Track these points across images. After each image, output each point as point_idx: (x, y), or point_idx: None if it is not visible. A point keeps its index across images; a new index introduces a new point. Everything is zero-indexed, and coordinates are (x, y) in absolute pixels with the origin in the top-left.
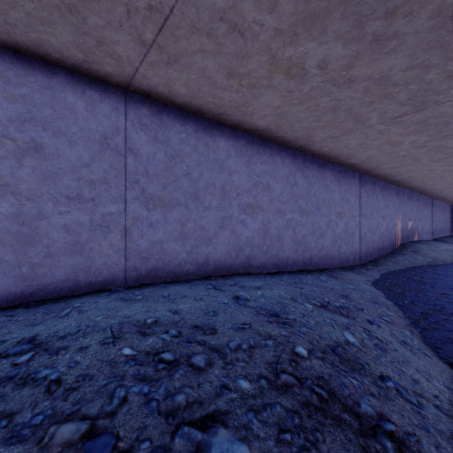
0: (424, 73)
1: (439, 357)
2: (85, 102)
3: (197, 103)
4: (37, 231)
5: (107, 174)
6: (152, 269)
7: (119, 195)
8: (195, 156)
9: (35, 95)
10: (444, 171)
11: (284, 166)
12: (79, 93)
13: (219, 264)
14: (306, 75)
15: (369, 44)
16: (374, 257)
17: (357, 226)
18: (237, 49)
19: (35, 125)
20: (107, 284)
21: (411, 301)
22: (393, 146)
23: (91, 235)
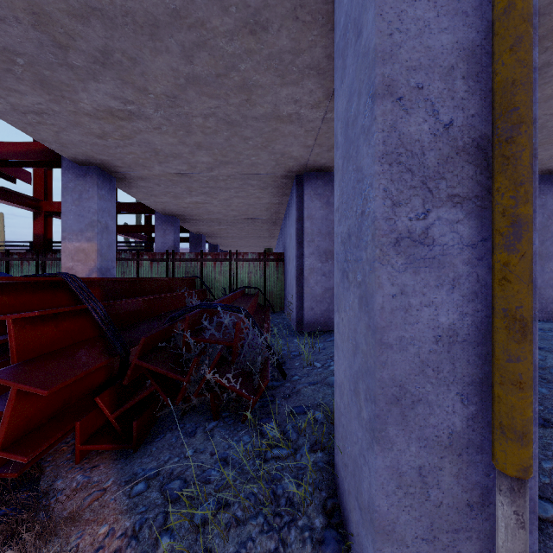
0: None
1: None
2: None
3: None
4: None
5: None
6: None
7: None
8: None
9: None
10: None
11: None
12: None
13: None
14: None
15: None
16: None
17: None
18: None
19: None
20: None
21: None
22: None
23: None
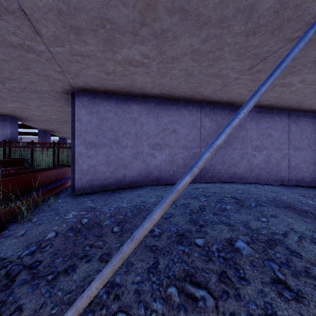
0: None
1: None
2: (187, 111)
3: (231, 101)
4: (174, 159)
5: (194, 137)
6: (210, 176)
7: (198, 145)
8: None
9: (174, 112)
10: None
11: (281, 122)
12: (186, 108)
13: (240, 176)
14: (292, 85)
15: None
16: None
17: None
18: (255, 85)
19: (174, 123)
20: (194, 180)
21: None
22: None
23: (189, 161)
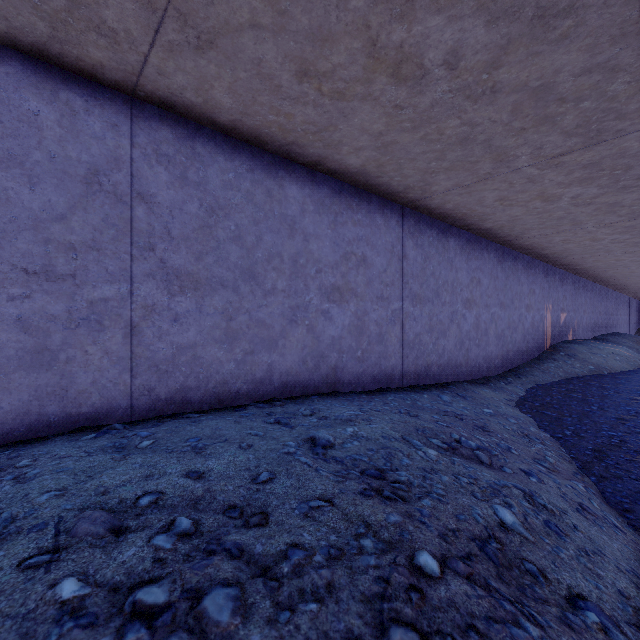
0: (607, 80)
1: (631, 527)
2: (58, 111)
3: (252, 124)
4: None
5: (99, 234)
6: (178, 390)
7: (120, 268)
8: (250, 209)
9: None
10: (613, 242)
11: (388, 230)
12: (47, 95)
13: (288, 379)
14: (424, 78)
15: (528, 24)
16: (516, 364)
17: (492, 320)
18: (313, 24)
19: None
20: (99, 418)
21: (575, 431)
22: (546, 202)
23: (69, 335)
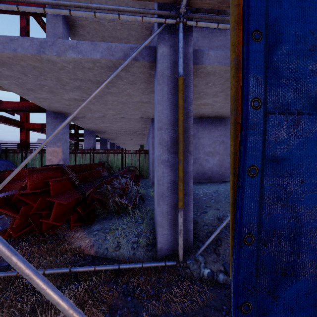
0: None
1: None
2: None
3: None
4: (223, 163)
5: None
6: None
7: None
8: None
9: (222, 128)
10: None
11: None
12: None
13: None
14: None
15: None
16: None
17: None
18: None
19: (222, 136)
20: None
21: None
22: None
23: None
